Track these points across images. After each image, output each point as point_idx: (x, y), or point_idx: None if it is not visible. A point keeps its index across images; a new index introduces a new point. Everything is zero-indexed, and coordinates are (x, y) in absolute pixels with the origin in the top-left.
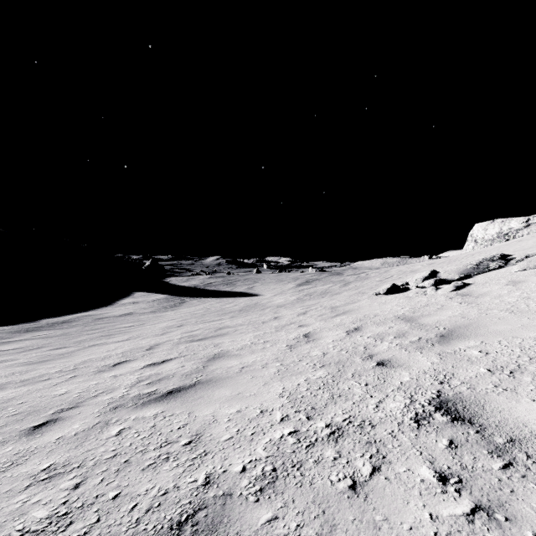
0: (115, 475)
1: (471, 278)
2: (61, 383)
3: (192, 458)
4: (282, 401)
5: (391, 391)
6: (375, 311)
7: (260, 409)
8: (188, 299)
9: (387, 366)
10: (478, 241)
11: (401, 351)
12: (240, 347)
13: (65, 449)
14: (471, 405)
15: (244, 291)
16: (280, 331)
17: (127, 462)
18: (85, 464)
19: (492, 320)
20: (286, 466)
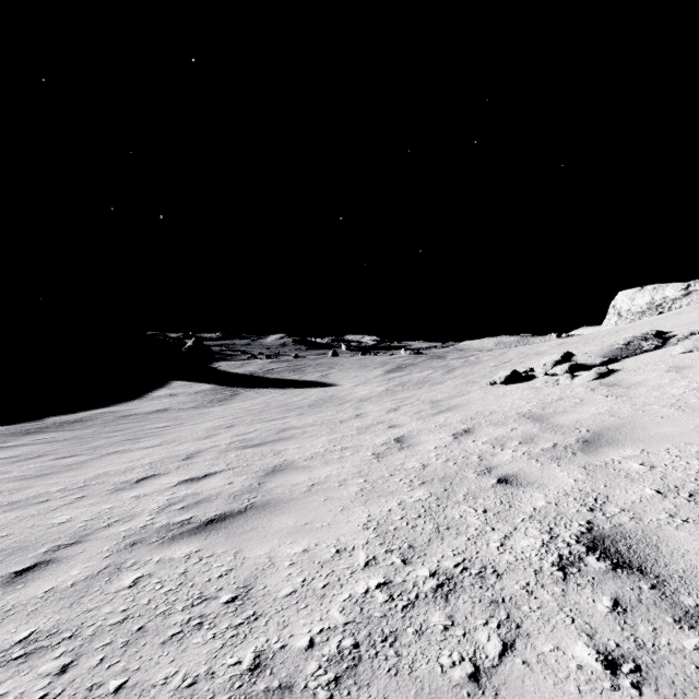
0: (122, 651)
1: (617, 362)
2: (63, 507)
3: (236, 624)
4: (367, 535)
5: (521, 521)
6: (491, 407)
7: (336, 548)
8: (243, 390)
9: (512, 484)
10: (623, 314)
11: (530, 462)
12: (310, 455)
13: (55, 608)
14: (640, 545)
15: (316, 380)
16: (363, 433)
17: (142, 630)
18: (80, 633)
19: (652, 419)
20: (373, 640)
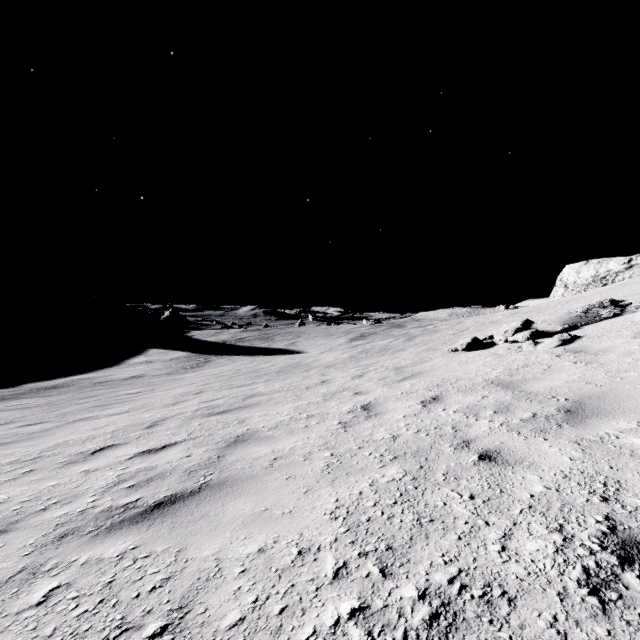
0: None
1: (578, 329)
2: (5, 484)
3: None
4: (335, 529)
5: (519, 513)
6: (456, 374)
7: (299, 547)
8: (215, 357)
9: (497, 462)
10: (569, 286)
11: (512, 435)
12: (275, 424)
13: None
14: None
15: (284, 348)
16: (329, 400)
17: None
18: None
19: (635, 387)
20: None
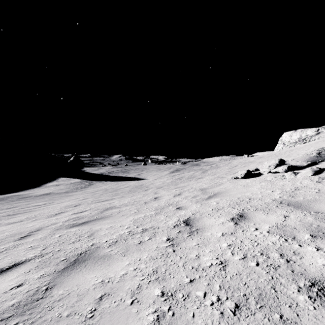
0: None
1: (318, 164)
2: None
3: None
4: None
5: None
6: (246, 194)
7: None
8: (95, 182)
9: None
10: (285, 144)
11: None
12: (115, 239)
13: None
14: None
15: (134, 177)
16: (159, 214)
17: None
18: None
19: None
20: None
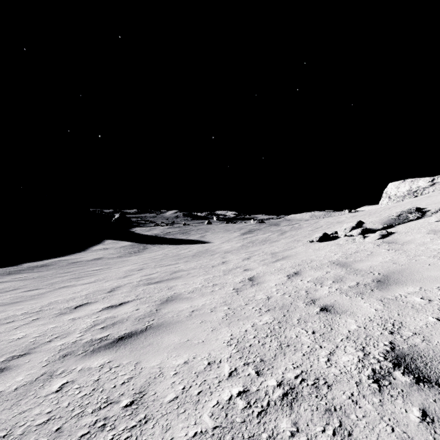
0: None
1: (393, 228)
2: (22, 327)
3: (130, 427)
4: (230, 351)
5: (340, 341)
6: (311, 257)
7: (208, 361)
8: (150, 246)
9: (331, 312)
10: (391, 197)
11: (342, 296)
12: (192, 290)
13: None
14: (433, 362)
15: (197, 239)
16: (227, 274)
17: (59, 431)
18: (12, 432)
19: (423, 266)
20: None
